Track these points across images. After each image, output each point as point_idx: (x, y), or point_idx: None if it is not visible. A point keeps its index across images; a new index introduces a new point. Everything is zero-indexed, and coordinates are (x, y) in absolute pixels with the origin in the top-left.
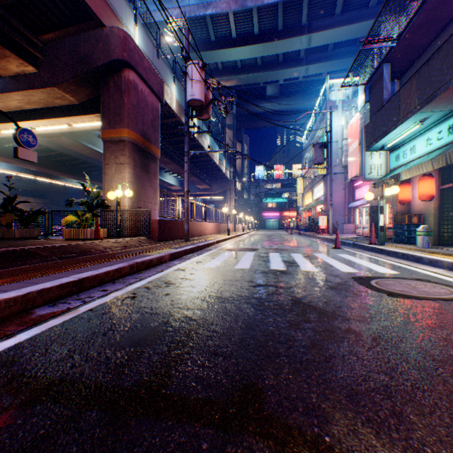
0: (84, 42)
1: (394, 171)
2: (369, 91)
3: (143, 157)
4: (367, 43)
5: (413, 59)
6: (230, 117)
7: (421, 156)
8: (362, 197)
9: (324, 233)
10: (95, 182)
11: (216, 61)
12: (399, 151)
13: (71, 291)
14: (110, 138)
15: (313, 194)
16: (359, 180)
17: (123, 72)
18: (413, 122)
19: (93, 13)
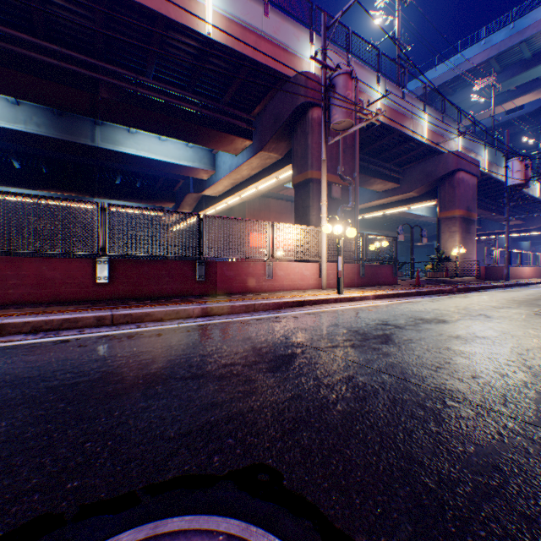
0: (428, 165)
1: None
2: None
3: (465, 224)
4: None
5: None
6: None
7: None
8: None
9: None
10: (385, 231)
11: (532, 78)
12: None
13: (479, 289)
14: (444, 217)
15: None
16: None
17: (454, 175)
18: None
19: (438, 151)
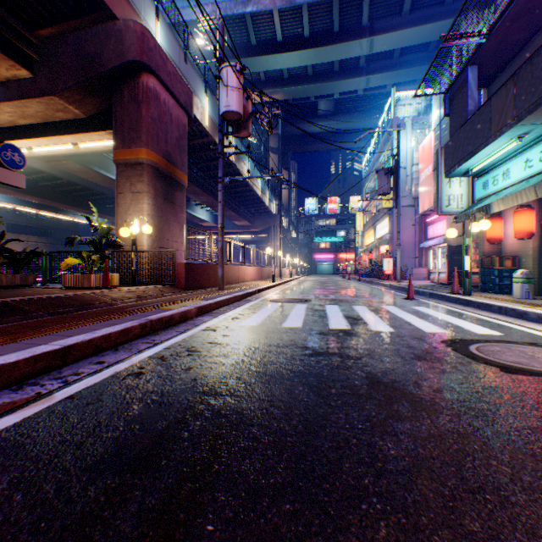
0: (91, 39)
1: (481, 202)
2: (450, 102)
3: (166, 184)
4: (450, 39)
5: (506, 61)
6: (274, 138)
7: (517, 183)
8: (436, 235)
9: (390, 279)
10: (110, 217)
11: (257, 71)
12: (488, 176)
13: (50, 366)
14: (125, 160)
15: (375, 231)
16: (432, 214)
17: (141, 77)
18: (509, 138)
19: (102, 1)
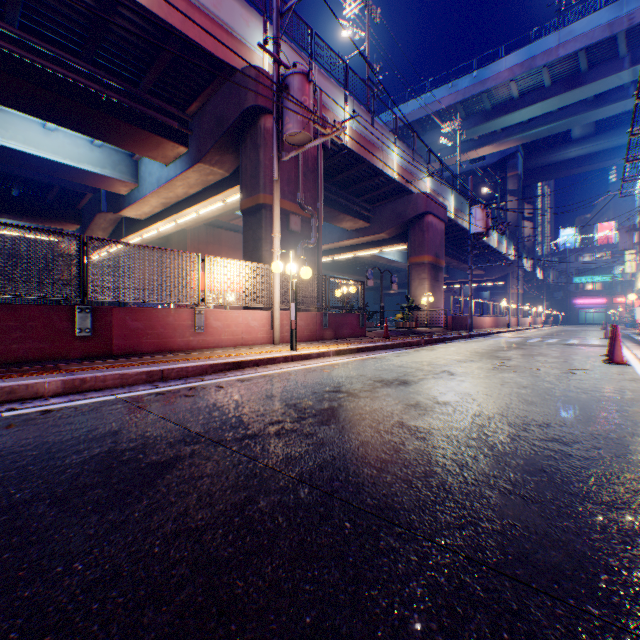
0: (399, 205)
1: None
2: None
3: (434, 271)
4: (626, 181)
5: None
6: (512, 180)
7: None
8: None
9: None
10: (358, 277)
11: (492, 130)
12: None
13: (446, 340)
14: (414, 262)
15: None
16: None
17: (423, 218)
18: None
19: (409, 190)
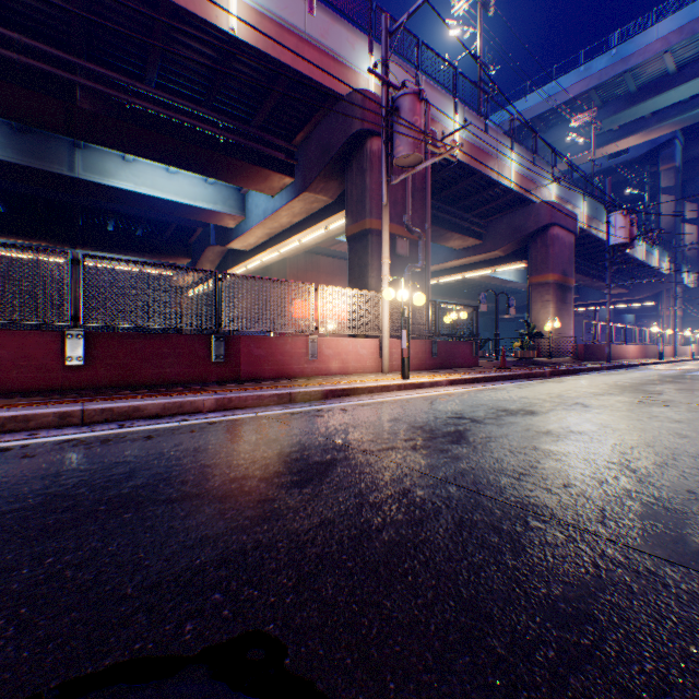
0: (517, 217)
1: None
2: None
3: (560, 291)
4: None
5: None
6: (666, 174)
7: None
8: None
9: None
10: (465, 300)
11: (638, 116)
12: None
13: (577, 372)
14: (535, 282)
15: None
16: None
17: (547, 231)
18: None
19: (528, 200)
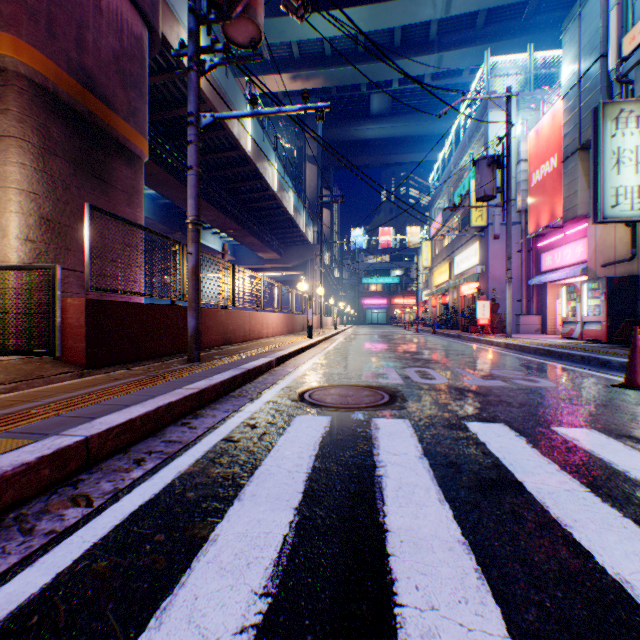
0: None
1: None
2: None
3: (82, 137)
4: None
5: None
6: (313, 143)
7: None
8: (560, 264)
9: (485, 332)
10: None
11: (289, 39)
12: None
13: None
14: None
15: (452, 265)
16: (551, 234)
17: None
18: None
19: None
